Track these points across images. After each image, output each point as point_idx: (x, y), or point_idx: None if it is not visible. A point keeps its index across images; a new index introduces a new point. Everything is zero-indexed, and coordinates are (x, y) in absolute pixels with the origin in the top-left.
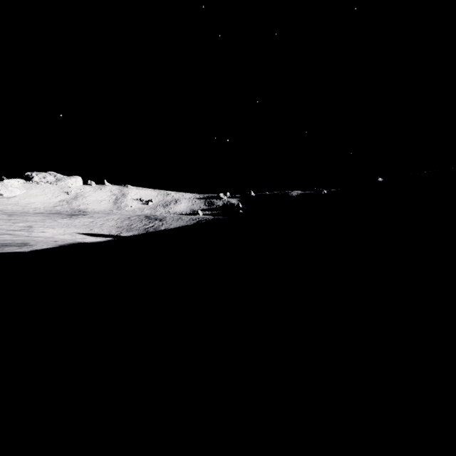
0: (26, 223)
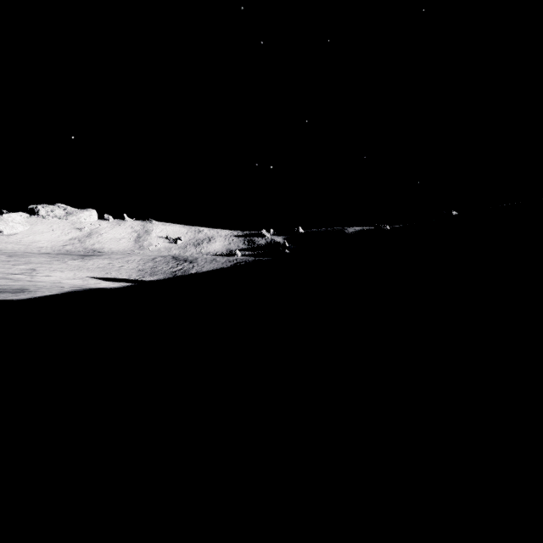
0: (28, 265)
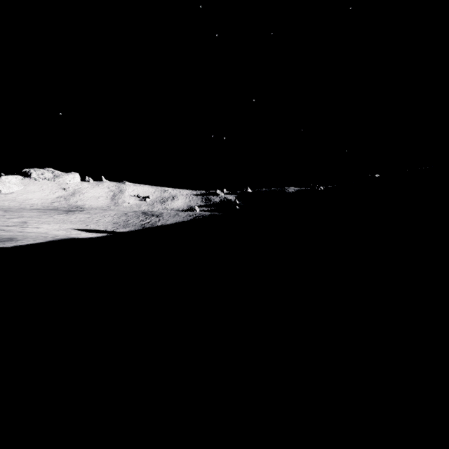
0: (20, 219)
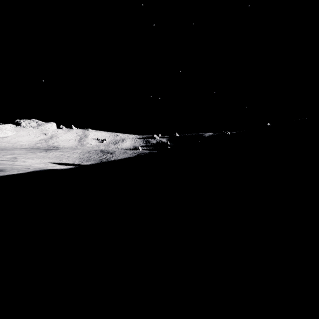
0: (12, 155)
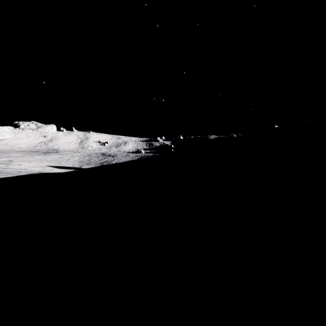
0: (8, 158)
